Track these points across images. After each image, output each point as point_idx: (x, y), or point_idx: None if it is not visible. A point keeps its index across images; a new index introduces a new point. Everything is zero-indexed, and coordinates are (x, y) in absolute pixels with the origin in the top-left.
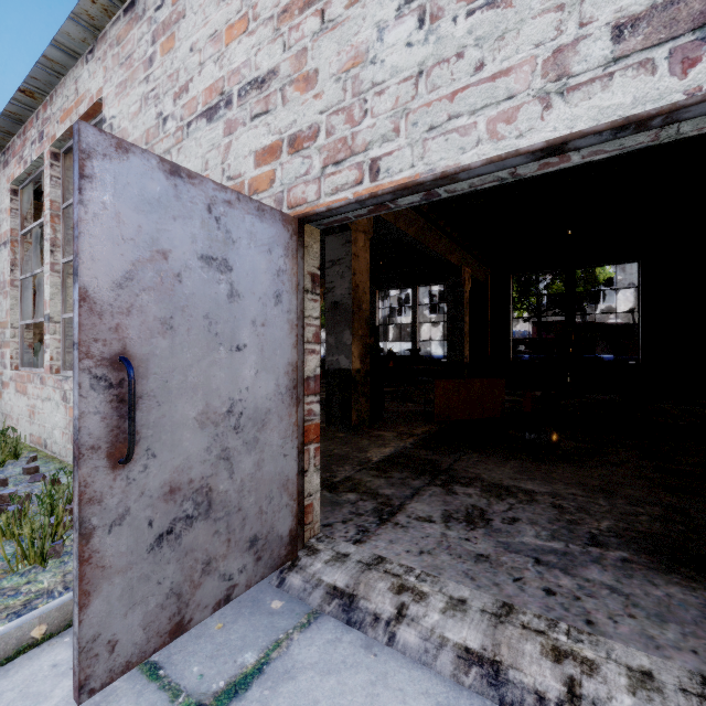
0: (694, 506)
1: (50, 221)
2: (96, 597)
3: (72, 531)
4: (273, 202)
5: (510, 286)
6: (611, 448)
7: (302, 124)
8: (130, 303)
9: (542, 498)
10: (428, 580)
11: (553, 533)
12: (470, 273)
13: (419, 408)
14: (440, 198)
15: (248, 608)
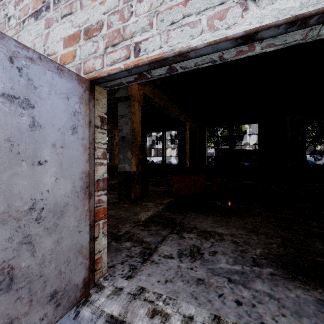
0: (294, 237)
1: None
2: None
3: None
4: (74, 70)
5: (206, 132)
6: (253, 207)
7: (92, 20)
8: None
9: (226, 237)
10: (170, 303)
11: (235, 259)
12: (189, 125)
13: (166, 189)
14: (177, 72)
15: None
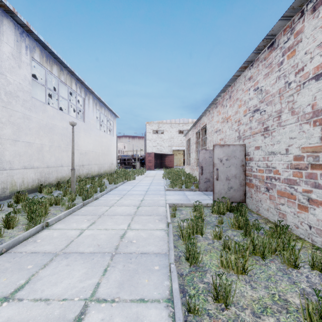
0: None
1: (200, 141)
2: (200, 184)
3: None
4: None
5: None
6: None
7: (222, 137)
8: (202, 162)
9: None
10: None
11: None
12: None
13: None
14: None
15: None
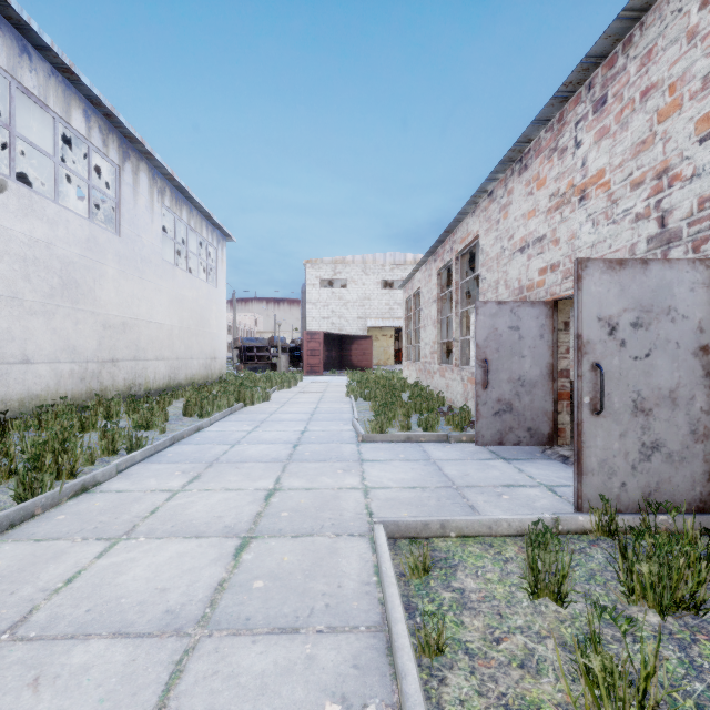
0: None
1: (455, 292)
2: (479, 421)
3: (469, 428)
4: (544, 293)
5: None
6: None
7: (554, 260)
8: (487, 345)
9: None
10: None
11: None
12: None
13: None
14: None
15: (527, 453)
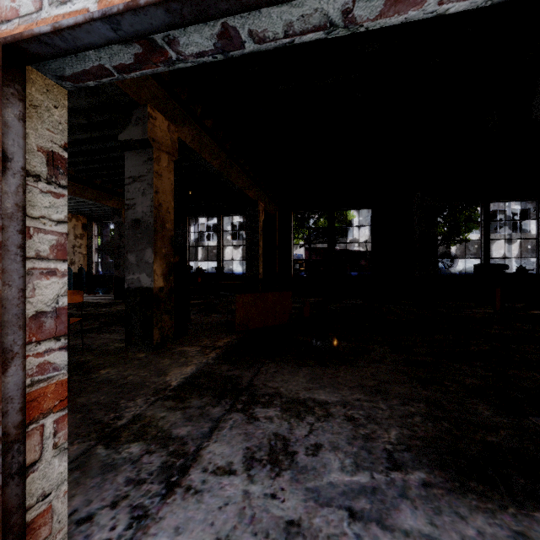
0: (444, 397)
1: None
2: None
3: None
4: None
5: (291, 220)
6: (371, 345)
7: None
8: None
9: (335, 409)
10: None
11: (355, 459)
12: (263, 207)
13: (223, 319)
14: (243, 51)
15: None
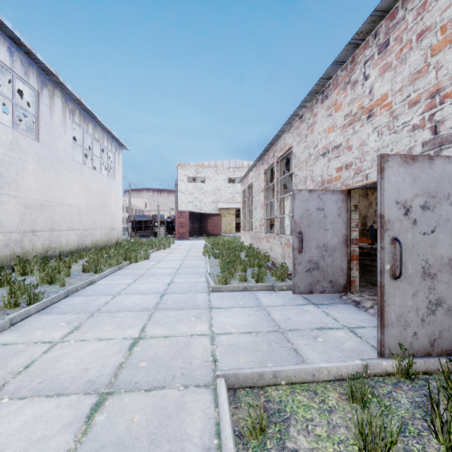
0: None
1: (276, 184)
2: (296, 276)
3: (286, 278)
4: (340, 184)
5: None
6: None
7: (348, 161)
8: (301, 221)
9: None
10: None
11: None
12: None
13: None
14: None
15: (329, 298)
